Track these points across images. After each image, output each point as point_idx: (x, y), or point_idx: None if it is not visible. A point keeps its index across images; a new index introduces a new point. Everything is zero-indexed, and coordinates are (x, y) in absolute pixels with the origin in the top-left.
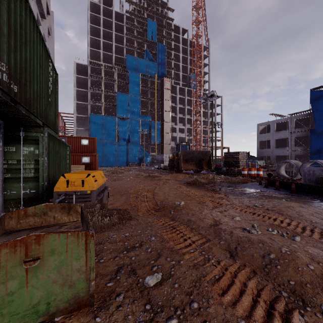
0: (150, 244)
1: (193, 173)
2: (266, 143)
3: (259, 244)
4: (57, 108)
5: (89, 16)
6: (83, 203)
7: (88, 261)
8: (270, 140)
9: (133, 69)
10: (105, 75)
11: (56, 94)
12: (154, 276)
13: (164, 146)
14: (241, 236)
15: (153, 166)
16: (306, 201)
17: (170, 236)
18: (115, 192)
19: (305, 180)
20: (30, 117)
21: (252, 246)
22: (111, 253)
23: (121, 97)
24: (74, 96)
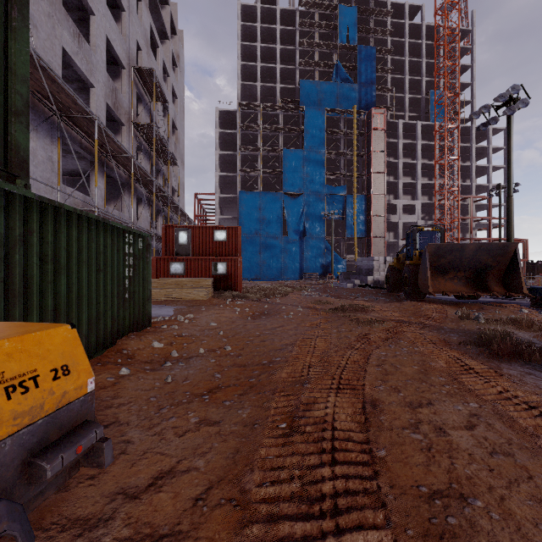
0: None
1: (454, 300)
2: None
3: None
4: (14, 88)
5: (239, 29)
6: None
7: None
8: None
9: (312, 105)
10: (265, 124)
11: None
12: None
13: (371, 241)
14: None
15: (350, 281)
16: None
17: None
18: (237, 365)
19: None
20: None
21: None
22: None
23: (290, 156)
24: (216, 164)
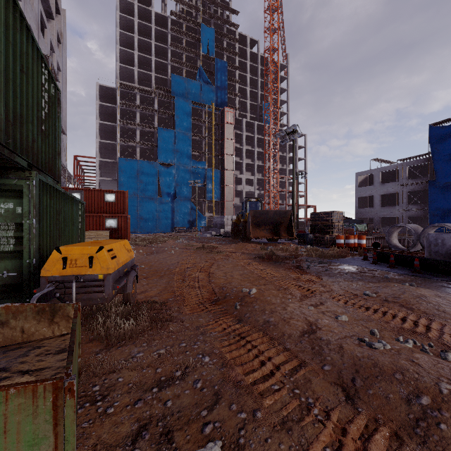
0: (201, 371)
1: (266, 242)
2: (367, 200)
3: (395, 373)
4: (58, 143)
5: (118, 18)
6: (90, 295)
7: (59, 446)
8: (374, 195)
9: (181, 95)
10: (141, 103)
11: (56, 121)
12: (207, 449)
13: (225, 203)
14: (360, 355)
15: (209, 233)
16: (440, 286)
17: (236, 354)
18: (152, 271)
19: (430, 253)
20: None
21: (382, 376)
22: (130, 393)
23: (164, 134)
24: (96, 132)
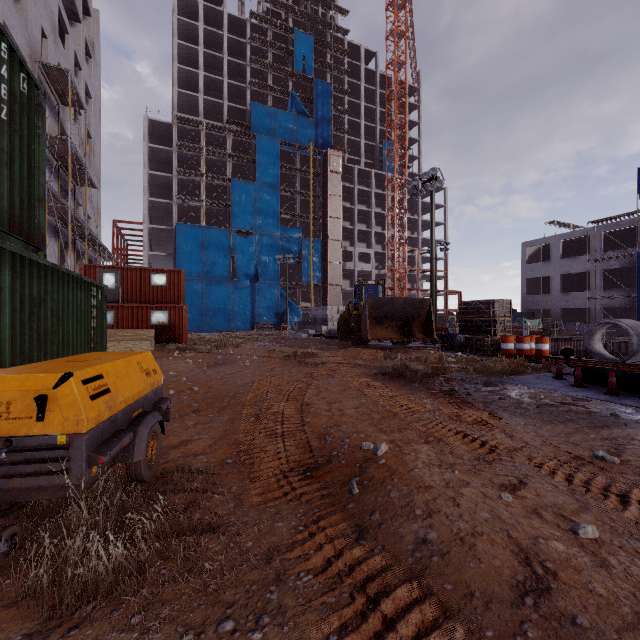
0: None
1: (391, 346)
2: (540, 283)
3: None
4: (39, 181)
5: (175, 24)
6: (38, 479)
7: None
8: (550, 275)
9: (265, 133)
10: (208, 145)
11: (33, 141)
12: None
13: (328, 288)
14: None
15: (305, 331)
16: None
17: None
18: (209, 398)
19: None
20: None
21: None
22: None
23: (240, 188)
24: (144, 186)
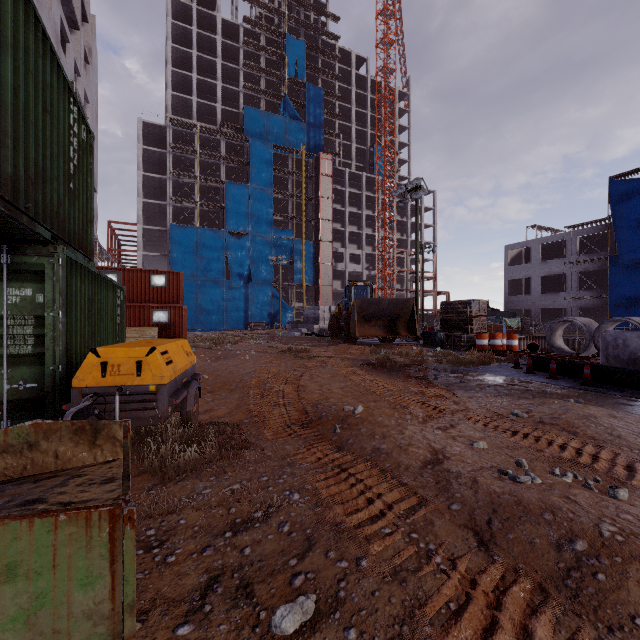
0: (289, 511)
1: (378, 343)
2: (522, 284)
3: (543, 512)
4: (91, 206)
5: (169, 27)
6: (138, 412)
7: (117, 587)
8: (531, 277)
9: (258, 136)
10: (202, 148)
11: (88, 175)
12: (297, 604)
13: (320, 289)
14: (499, 491)
15: (297, 330)
16: (618, 403)
17: (334, 491)
18: (219, 383)
19: (607, 358)
20: (16, 220)
21: (527, 517)
22: (196, 538)
23: (234, 190)
24: (139, 188)
